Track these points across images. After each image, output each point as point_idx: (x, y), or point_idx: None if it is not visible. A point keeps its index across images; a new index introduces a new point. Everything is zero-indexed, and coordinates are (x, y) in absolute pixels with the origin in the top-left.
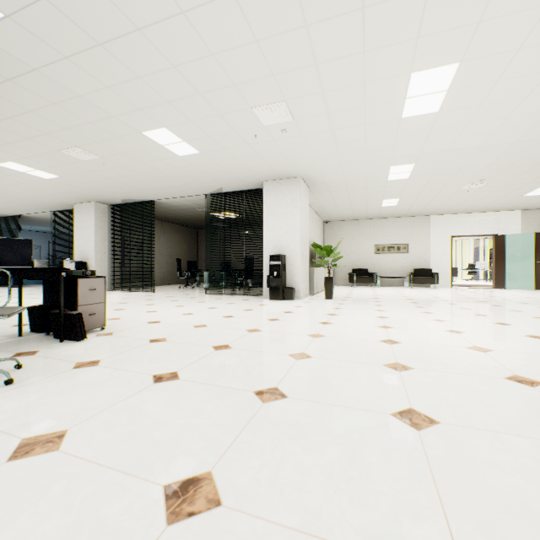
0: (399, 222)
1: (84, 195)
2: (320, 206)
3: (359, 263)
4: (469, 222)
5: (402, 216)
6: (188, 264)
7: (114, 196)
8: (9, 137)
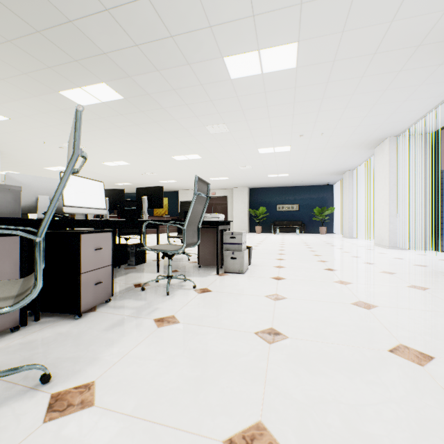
0: None
1: None
2: None
3: None
4: None
5: None
6: None
7: None
8: None
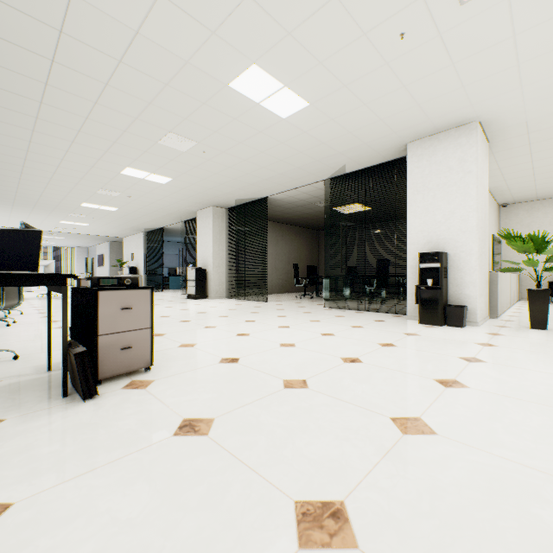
0: None
1: (201, 199)
2: (499, 177)
3: None
4: None
5: None
6: (307, 270)
7: (227, 196)
8: (111, 134)
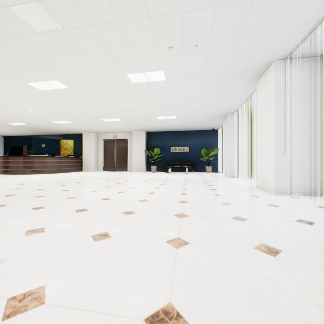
0: None
1: None
2: None
3: None
4: None
5: None
6: None
7: None
8: None
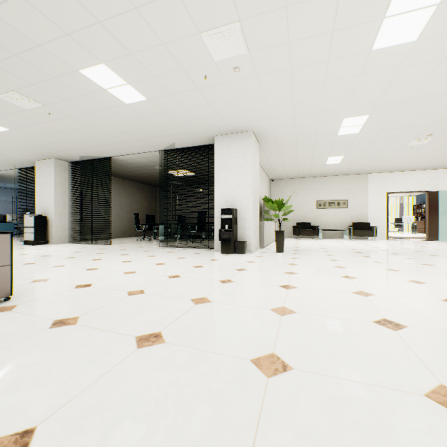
0: (339, 180)
1: (42, 151)
2: (268, 163)
3: (303, 217)
4: (404, 179)
5: (342, 174)
6: (147, 218)
7: (71, 152)
8: None
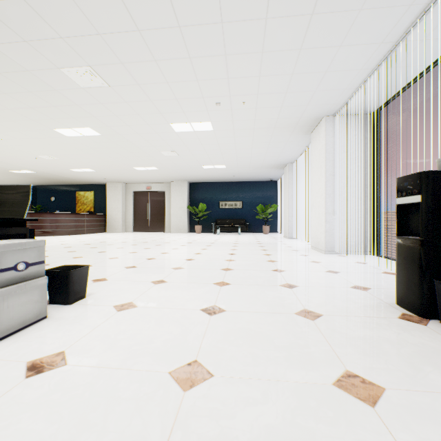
0: None
1: None
2: None
3: None
4: None
5: None
6: None
7: None
8: None
